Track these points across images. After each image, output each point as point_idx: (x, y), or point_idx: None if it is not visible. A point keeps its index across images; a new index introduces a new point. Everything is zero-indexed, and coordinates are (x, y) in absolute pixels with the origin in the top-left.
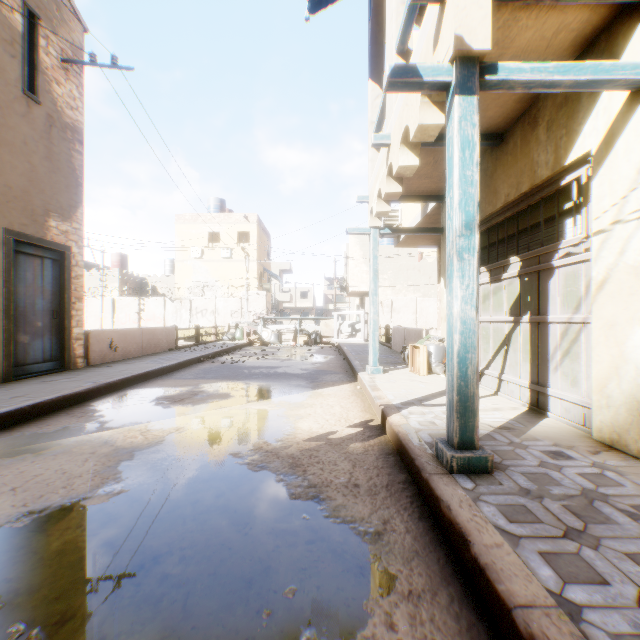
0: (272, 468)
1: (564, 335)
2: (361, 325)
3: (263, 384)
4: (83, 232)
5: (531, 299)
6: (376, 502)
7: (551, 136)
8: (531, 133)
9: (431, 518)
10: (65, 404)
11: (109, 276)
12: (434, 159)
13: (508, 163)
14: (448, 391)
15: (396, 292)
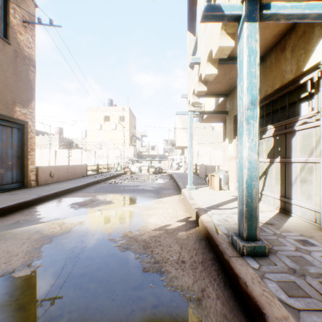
0: (132, 249)
1: (302, 169)
2: (182, 163)
3: (130, 195)
4: (35, 114)
5: (280, 149)
6: (196, 274)
7: (294, 55)
8: (281, 54)
9: (232, 287)
10: (20, 207)
11: (53, 138)
12: (224, 72)
13: (266, 73)
14: (239, 204)
15: (200, 146)
